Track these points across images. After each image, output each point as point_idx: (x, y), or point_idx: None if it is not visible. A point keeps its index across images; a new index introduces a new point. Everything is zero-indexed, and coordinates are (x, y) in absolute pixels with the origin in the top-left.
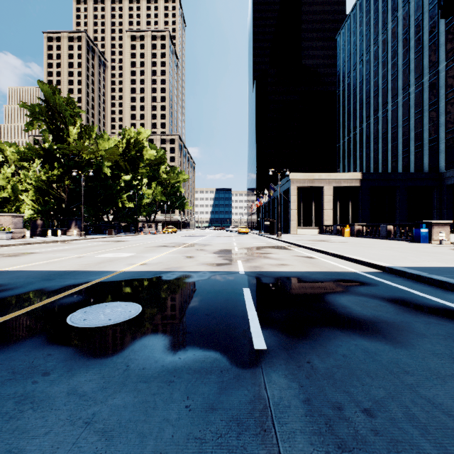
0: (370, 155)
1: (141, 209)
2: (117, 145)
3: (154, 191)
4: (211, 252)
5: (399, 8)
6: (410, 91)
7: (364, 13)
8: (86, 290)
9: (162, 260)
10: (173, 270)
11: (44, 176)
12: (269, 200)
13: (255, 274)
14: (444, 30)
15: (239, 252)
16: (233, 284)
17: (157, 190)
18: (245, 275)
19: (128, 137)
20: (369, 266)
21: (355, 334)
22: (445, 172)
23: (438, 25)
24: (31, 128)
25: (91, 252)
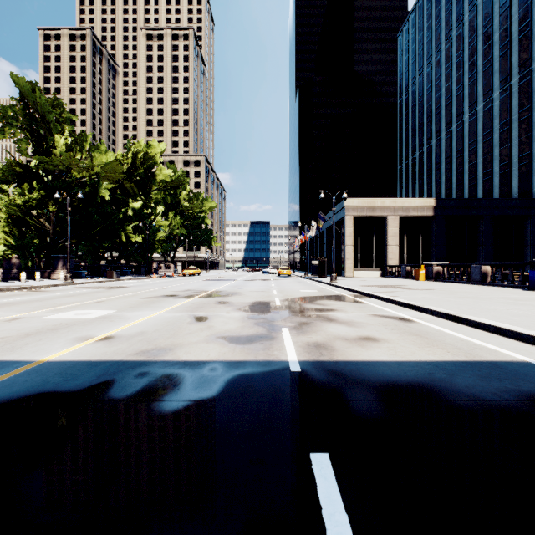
0: (441, 179)
1: (155, 245)
2: (120, 160)
3: (172, 222)
4: (237, 308)
5: None
6: (493, 98)
7: (434, 3)
8: None
9: (148, 328)
10: (150, 359)
11: (18, 200)
12: (317, 234)
13: (323, 372)
14: None
15: (282, 307)
16: (278, 427)
17: (176, 221)
18: (303, 378)
19: (135, 150)
20: None
21: None
22: None
23: (532, 12)
24: (1, 134)
25: (46, 309)
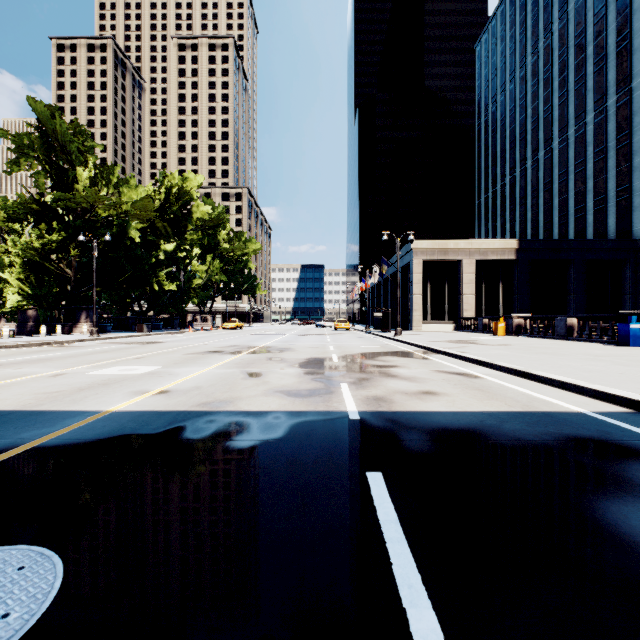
0: (526, 216)
1: (190, 294)
2: (151, 196)
3: (210, 267)
4: (292, 365)
5: None
6: (587, 121)
7: (518, 8)
8: None
9: (202, 383)
10: (214, 409)
11: (36, 243)
12: (380, 281)
13: (381, 420)
14: (639, 28)
15: (340, 363)
16: (339, 457)
17: (215, 266)
18: (361, 424)
19: (169, 184)
20: (597, 397)
21: None
22: None
23: (631, 22)
24: (16, 167)
25: (86, 365)
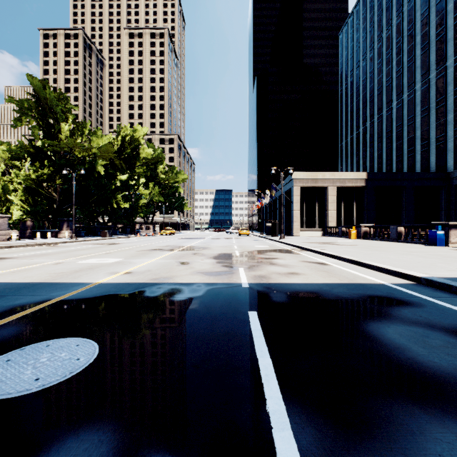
0: (374, 155)
1: (138, 210)
2: (112, 142)
3: (152, 191)
4: (208, 257)
5: (405, 3)
6: (416, 89)
7: (368, 9)
8: (35, 315)
9: (151, 268)
10: (161, 282)
11: (33, 175)
12: (271, 201)
13: (261, 287)
14: (452, 24)
15: (240, 256)
16: (234, 304)
17: (155, 190)
18: (249, 289)
19: (124, 134)
20: (396, 275)
21: (452, 419)
22: (453, 172)
23: (446, 20)
24: (19, 123)
25: (74, 257)
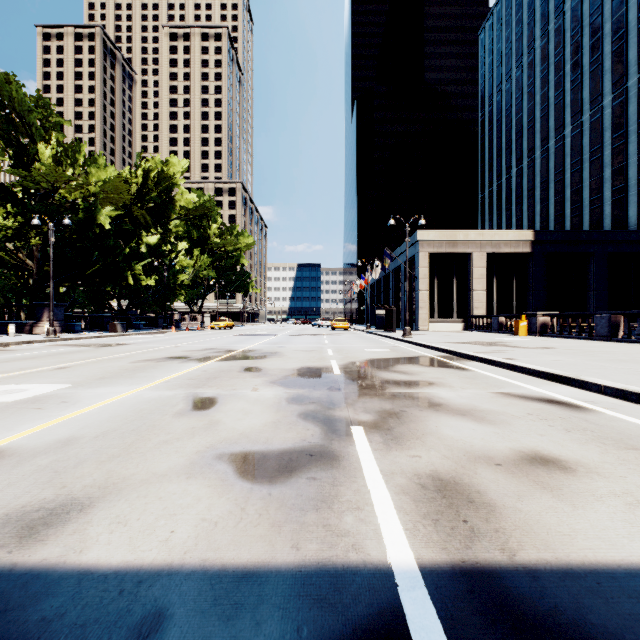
0: (535, 209)
1: (176, 291)
2: (126, 179)
3: (198, 261)
4: (272, 381)
5: None
6: (604, 104)
7: None
8: None
9: (91, 427)
10: None
11: None
12: (380, 277)
13: None
14: None
15: (345, 377)
16: None
17: (203, 260)
18: None
19: (146, 166)
20: None
21: None
22: None
23: None
24: None
25: None
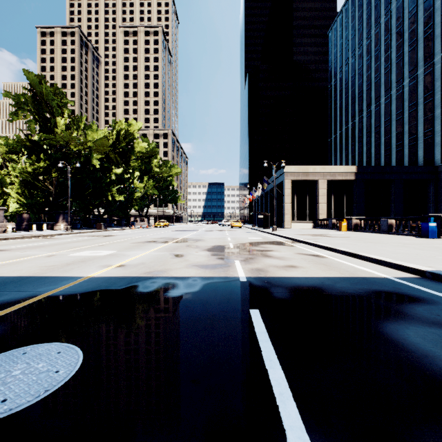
0: (363, 149)
1: (133, 203)
2: (107, 136)
3: (146, 184)
4: (203, 249)
5: (393, 1)
6: (404, 84)
7: (357, 7)
8: (16, 314)
9: (145, 260)
10: (155, 276)
11: (29, 168)
12: (262, 194)
13: (260, 281)
14: (440, 21)
15: (235, 249)
16: (233, 301)
17: (149, 184)
18: (247, 284)
19: (118, 128)
20: (398, 269)
21: None
22: (441, 165)
23: (434, 17)
24: (16, 117)
25: (67, 250)
